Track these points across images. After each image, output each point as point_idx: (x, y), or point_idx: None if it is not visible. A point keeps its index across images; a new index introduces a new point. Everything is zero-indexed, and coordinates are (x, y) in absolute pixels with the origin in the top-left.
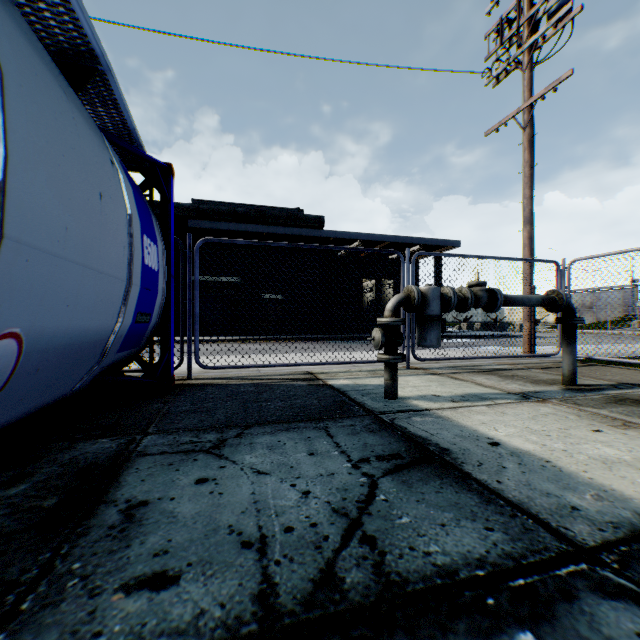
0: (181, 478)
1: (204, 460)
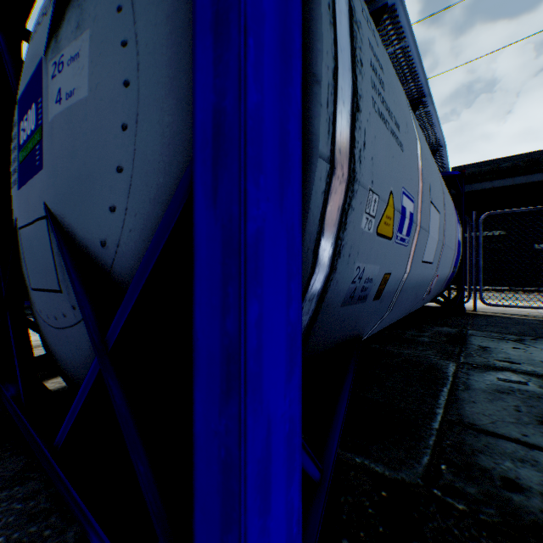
0: (501, 345)
1: (512, 343)
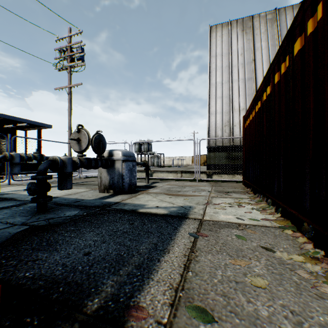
0: None
1: None
